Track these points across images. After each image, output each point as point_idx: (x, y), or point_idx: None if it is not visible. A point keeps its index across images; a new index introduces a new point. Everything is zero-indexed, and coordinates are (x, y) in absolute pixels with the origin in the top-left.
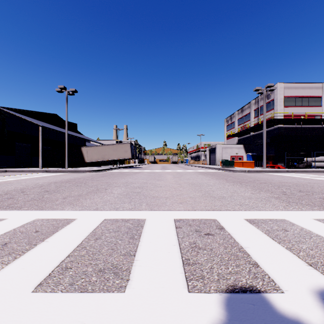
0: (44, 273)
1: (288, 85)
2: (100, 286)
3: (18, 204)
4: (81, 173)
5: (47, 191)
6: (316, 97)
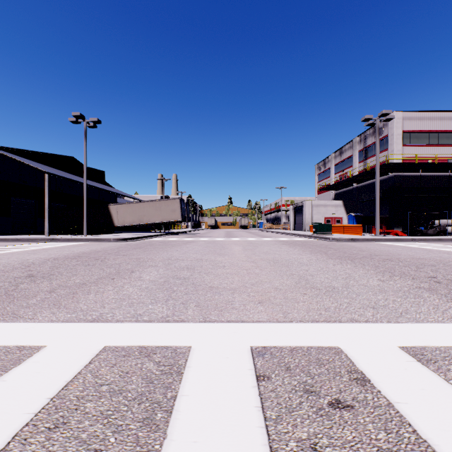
0: None
1: (409, 114)
2: None
3: None
4: (105, 243)
5: (31, 276)
6: (449, 133)
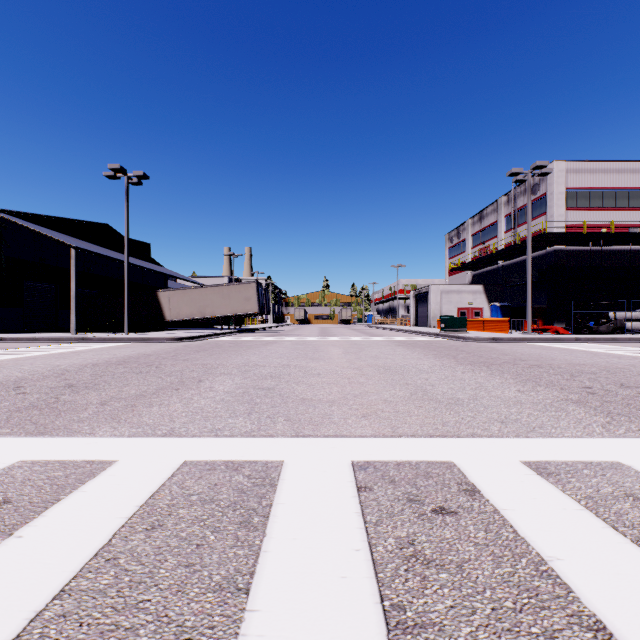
0: None
1: (575, 165)
2: None
3: None
4: (155, 343)
5: (70, 386)
6: (631, 191)
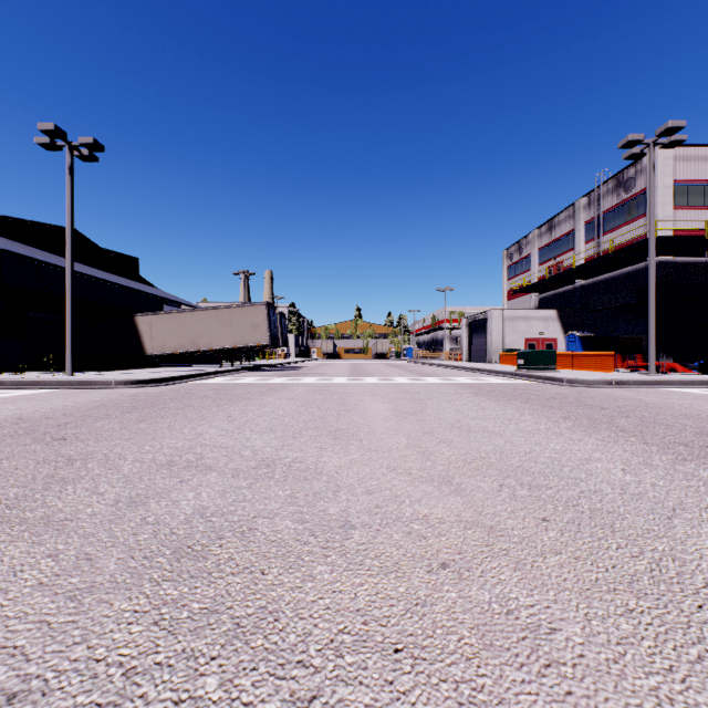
0: None
1: (685, 151)
2: None
3: None
4: (93, 390)
5: None
6: None
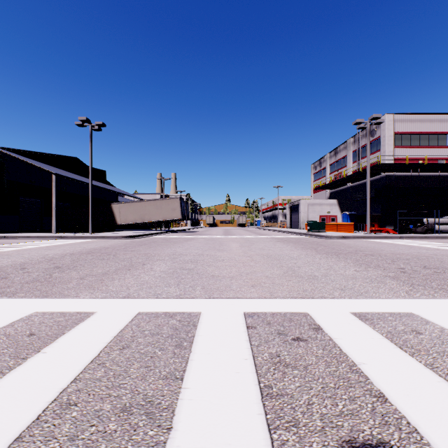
0: (29, 415)
1: (400, 117)
2: (122, 443)
3: (12, 288)
4: (111, 240)
5: (58, 267)
6: (439, 134)
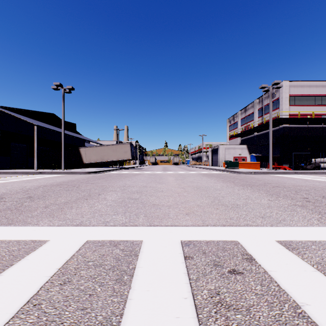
0: None
1: (294, 83)
2: None
3: None
4: (78, 175)
5: (30, 197)
6: (322, 96)
